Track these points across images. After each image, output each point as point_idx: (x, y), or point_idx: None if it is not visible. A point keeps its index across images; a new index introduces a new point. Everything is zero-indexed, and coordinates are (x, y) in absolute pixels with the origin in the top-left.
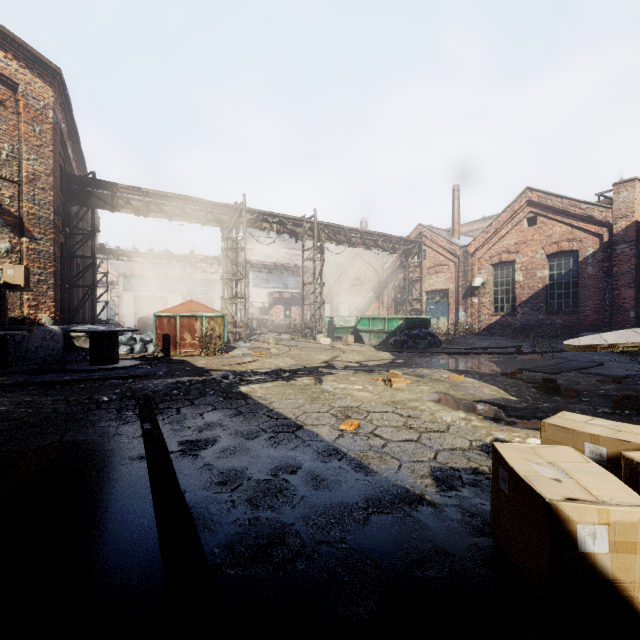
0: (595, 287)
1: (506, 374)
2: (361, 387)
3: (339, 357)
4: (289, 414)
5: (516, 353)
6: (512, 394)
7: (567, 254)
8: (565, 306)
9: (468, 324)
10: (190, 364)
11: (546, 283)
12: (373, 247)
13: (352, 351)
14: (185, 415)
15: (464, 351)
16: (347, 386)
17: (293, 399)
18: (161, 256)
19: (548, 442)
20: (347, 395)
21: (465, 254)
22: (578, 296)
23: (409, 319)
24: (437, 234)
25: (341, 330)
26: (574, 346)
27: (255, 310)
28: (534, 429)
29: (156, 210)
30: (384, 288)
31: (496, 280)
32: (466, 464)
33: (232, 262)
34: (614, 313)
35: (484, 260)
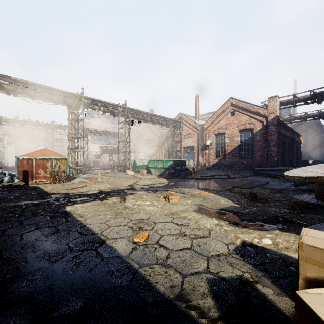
0: (260, 146)
1: (228, 190)
2: (150, 203)
3: (138, 182)
4: (97, 229)
5: (228, 178)
6: (236, 203)
7: (248, 130)
8: (247, 155)
9: (203, 163)
10: (40, 189)
11: (239, 144)
12: (157, 123)
13: (145, 178)
14: (5, 237)
15: (203, 177)
16: (141, 202)
17: (103, 215)
18: (31, 123)
19: (306, 259)
20: (141, 209)
21: (202, 128)
22: (253, 150)
23: (176, 161)
24: (189, 118)
25: (140, 167)
26: (300, 177)
27: (92, 156)
28: (261, 230)
29: (22, 92)
30: (162, 145)
31: (216, 142)
32: (232, 272)
33: (75, 127)
34: (268, 158)
35: (211, 132)
